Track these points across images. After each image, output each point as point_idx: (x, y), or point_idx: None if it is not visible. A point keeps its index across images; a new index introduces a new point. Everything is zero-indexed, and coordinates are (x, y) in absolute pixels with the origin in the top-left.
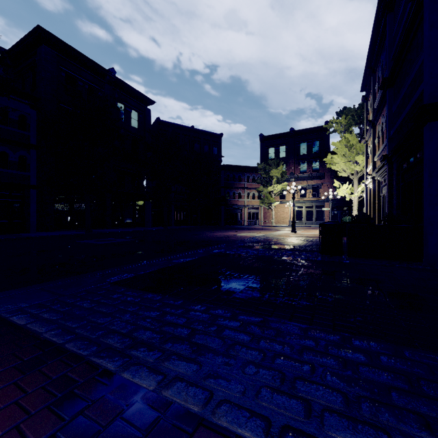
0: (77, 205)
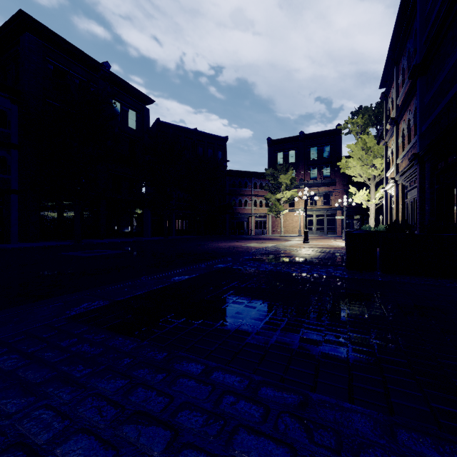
0: (67, 213)
